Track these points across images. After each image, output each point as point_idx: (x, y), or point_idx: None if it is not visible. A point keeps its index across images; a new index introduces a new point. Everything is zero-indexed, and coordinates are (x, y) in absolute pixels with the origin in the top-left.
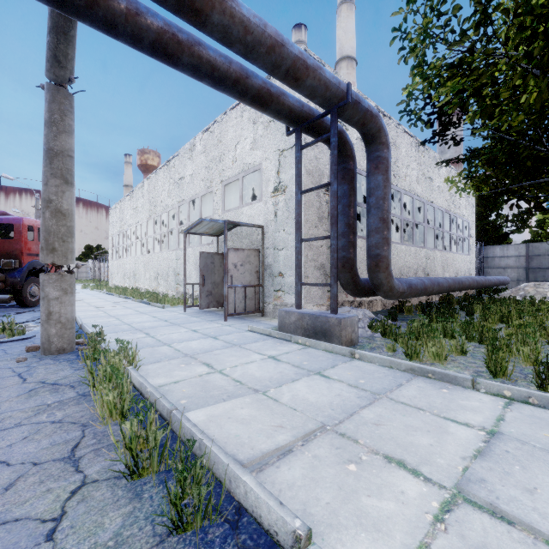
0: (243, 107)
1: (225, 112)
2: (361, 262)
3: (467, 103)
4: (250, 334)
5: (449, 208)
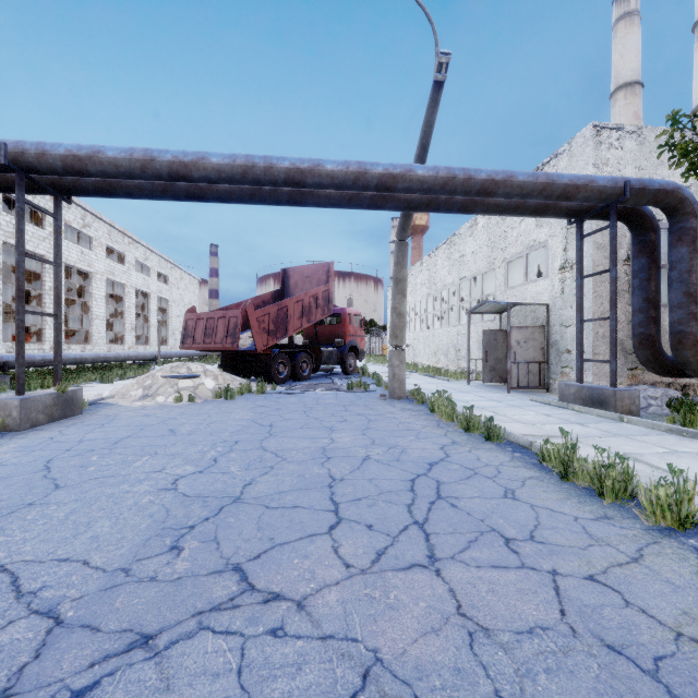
0: None
1: None
2: None
3: None
4: (531, 402)
5: None
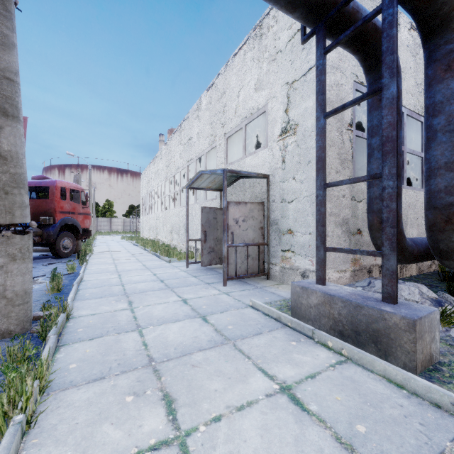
0: (246, 49)
1: (227, 62)
2: None
3: None
4: (252, 313)
5: None
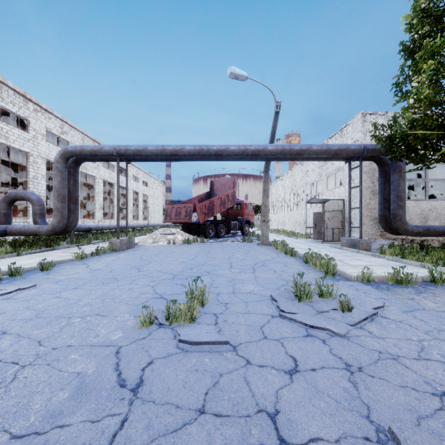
0: (335, 138)
1: (327, 139)
2: (413, 215)
3: (400, 159)
4: (328, 247)
5: None
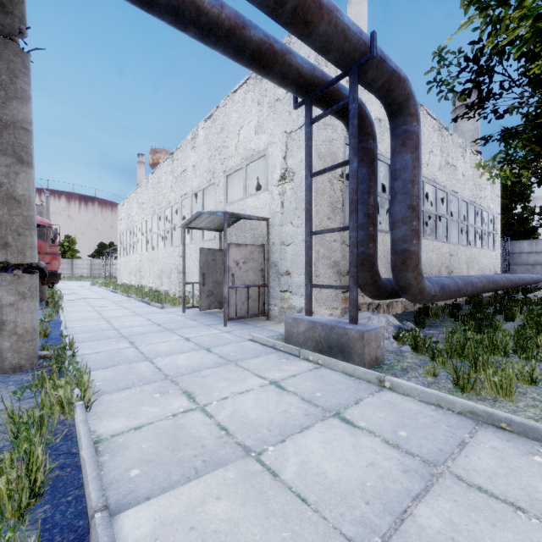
0: (246, 88)
1: (227, 96)
2: (379, 258)
3: None
4: (251, 344)
5: (473, 199)
